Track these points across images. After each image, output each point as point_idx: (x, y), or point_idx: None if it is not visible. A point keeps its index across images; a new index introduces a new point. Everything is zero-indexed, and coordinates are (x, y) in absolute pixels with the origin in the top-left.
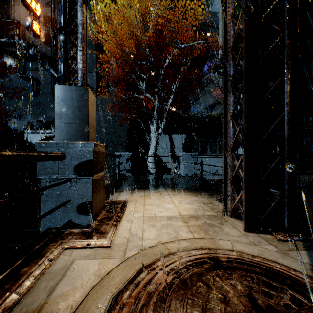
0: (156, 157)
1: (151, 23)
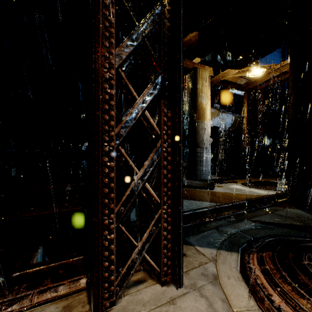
0: None
1: None
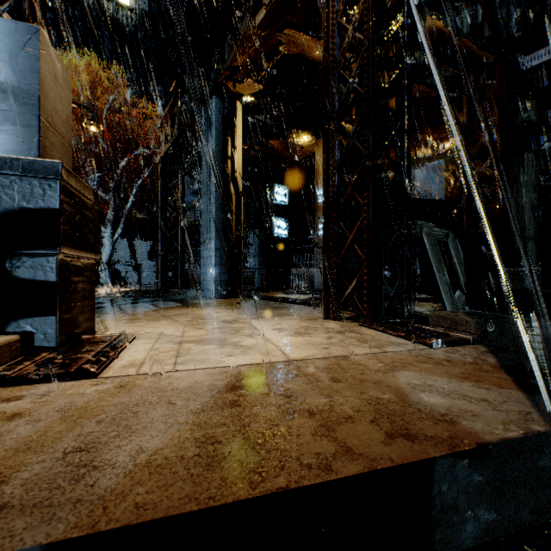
0: (112, 265)
1: (105, 113)
